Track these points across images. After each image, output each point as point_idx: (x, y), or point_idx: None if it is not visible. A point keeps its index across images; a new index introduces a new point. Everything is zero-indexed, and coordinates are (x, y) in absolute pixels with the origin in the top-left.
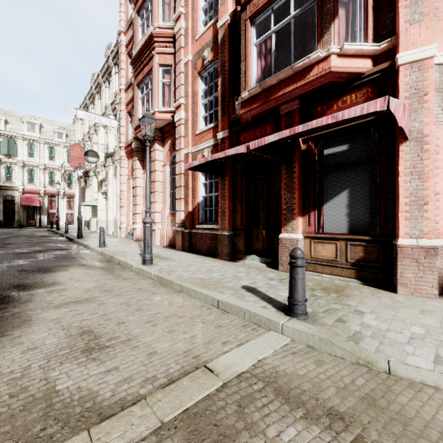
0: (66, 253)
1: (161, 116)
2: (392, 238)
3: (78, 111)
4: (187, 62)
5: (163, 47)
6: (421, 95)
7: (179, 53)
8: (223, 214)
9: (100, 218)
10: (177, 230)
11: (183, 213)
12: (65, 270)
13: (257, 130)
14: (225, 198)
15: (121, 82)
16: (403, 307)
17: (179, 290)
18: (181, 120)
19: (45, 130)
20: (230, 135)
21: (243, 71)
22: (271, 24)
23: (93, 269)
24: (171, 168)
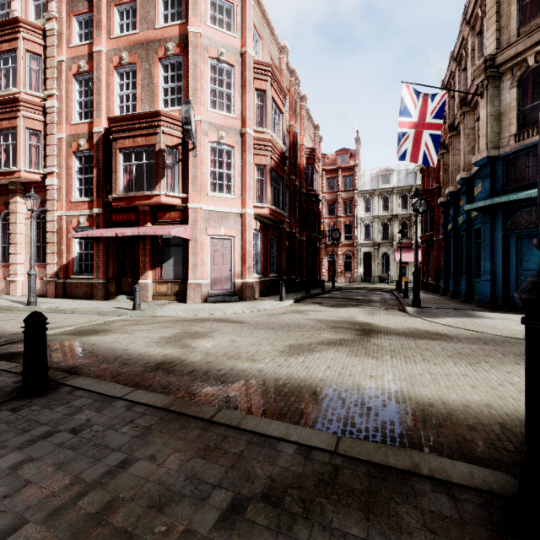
0: None
1: (29, 176)
2: (188, 280)
3: None
4: (61, 138)
5: (30, 112)
6: (196, 222)
7: (52, 127)
8: (99, 268)
9: None
10: (49, 281)
11: (57, 266)
12: None
13: (125, 215)
14: (101, 256)
15: None
16: (183, 306)
17: (72, 313)
18: (54, 186)
19: None
20: (105, 212)
21: (115, 179)
22: (133, 159)
23: None
24: (37, 222)
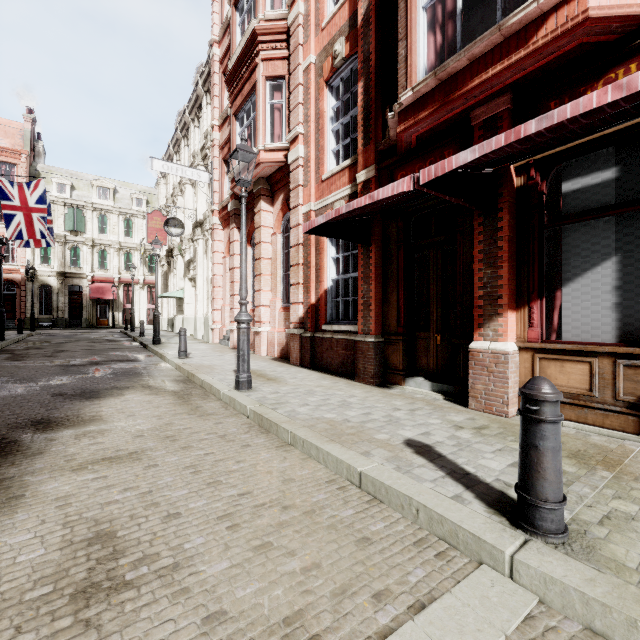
0: (130, 367)
1: (269, 157)
2: None
3: (154, 161)
4: (307, 67)
5: (271, 50)
6: None
7: (296, 55)
8: (367, 308)
9: (187, 315)
10: (293, 334)
11: (302, 307)
12: (119, 395)
13: (427, 160)
14: (370, 280)
15: (214, 116)
16: None
17: (290, 442)
18: (299, 160)
19: (120, 196)
20: (379, 174)
21: (403, 57)
22: None
23: (159, 395)
24: (284, 238)
